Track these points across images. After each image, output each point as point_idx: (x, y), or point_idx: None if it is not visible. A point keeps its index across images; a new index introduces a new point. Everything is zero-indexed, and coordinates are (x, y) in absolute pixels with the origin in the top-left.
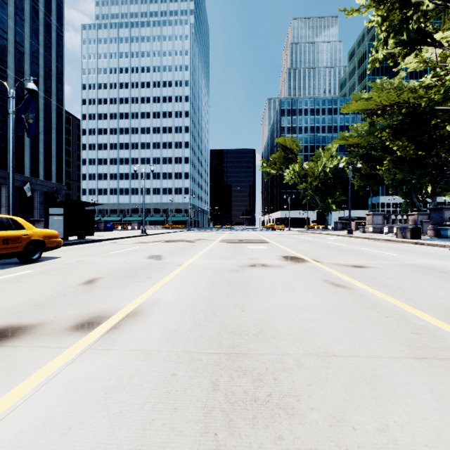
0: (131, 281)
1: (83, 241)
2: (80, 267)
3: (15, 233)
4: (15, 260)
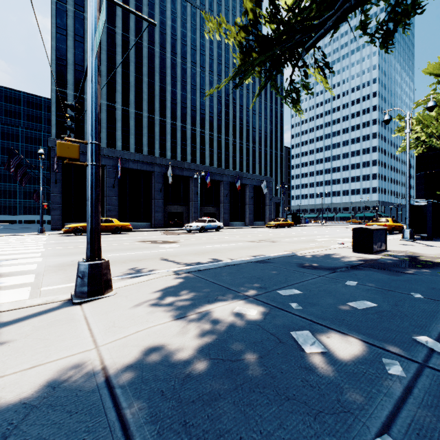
0: (306, 229)
1: (297, 226)
2: (298, 228)
3: (287, 222)
4: (286, 228)
